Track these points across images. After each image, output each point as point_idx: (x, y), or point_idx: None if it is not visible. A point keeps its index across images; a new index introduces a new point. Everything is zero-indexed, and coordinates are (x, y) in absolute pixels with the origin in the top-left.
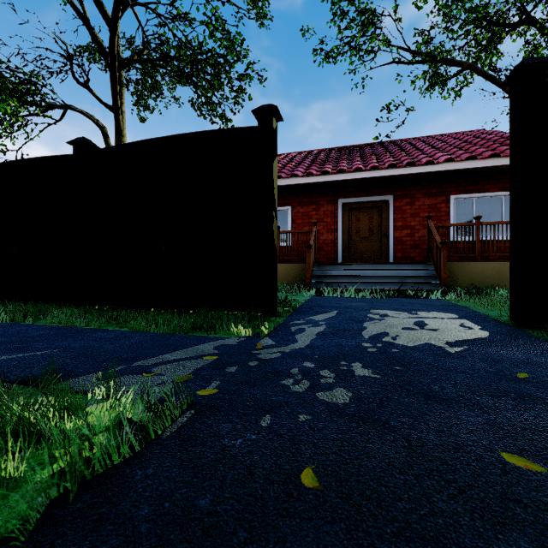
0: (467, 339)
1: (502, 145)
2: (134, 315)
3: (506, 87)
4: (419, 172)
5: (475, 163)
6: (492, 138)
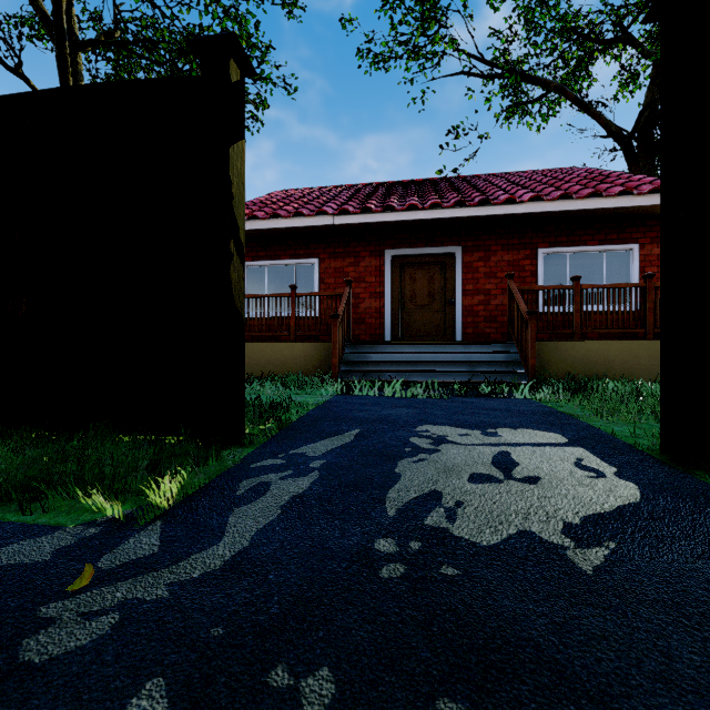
0: (605, 512)
1: (603, 183)
2: None
3: (600, 118)
4: (496, 214)
5: (570, 203)
6: (589, 175)
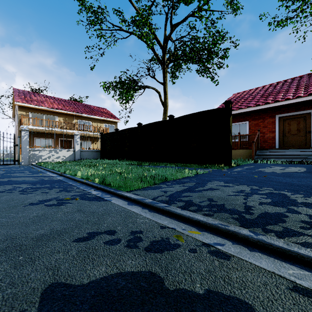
0: (290, 172)
1: None
2: (188, 165)
3: None
4: None
5: None
6: None
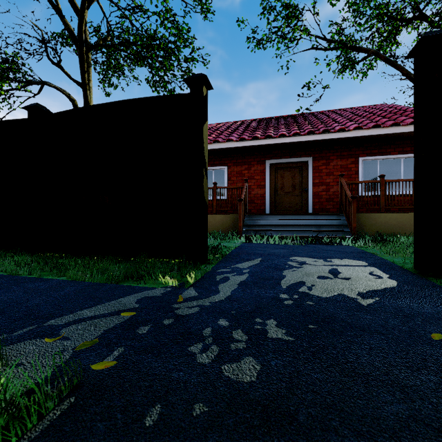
0: (378, 289)
1: (401, 116)
2: (76, 263)
3: (403, 70)
4: (333, 138)
5: (379, 130)
6: (393, 110)
